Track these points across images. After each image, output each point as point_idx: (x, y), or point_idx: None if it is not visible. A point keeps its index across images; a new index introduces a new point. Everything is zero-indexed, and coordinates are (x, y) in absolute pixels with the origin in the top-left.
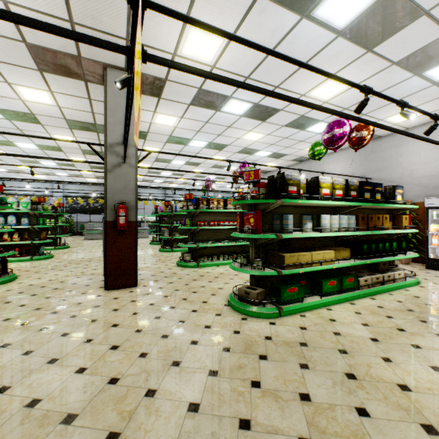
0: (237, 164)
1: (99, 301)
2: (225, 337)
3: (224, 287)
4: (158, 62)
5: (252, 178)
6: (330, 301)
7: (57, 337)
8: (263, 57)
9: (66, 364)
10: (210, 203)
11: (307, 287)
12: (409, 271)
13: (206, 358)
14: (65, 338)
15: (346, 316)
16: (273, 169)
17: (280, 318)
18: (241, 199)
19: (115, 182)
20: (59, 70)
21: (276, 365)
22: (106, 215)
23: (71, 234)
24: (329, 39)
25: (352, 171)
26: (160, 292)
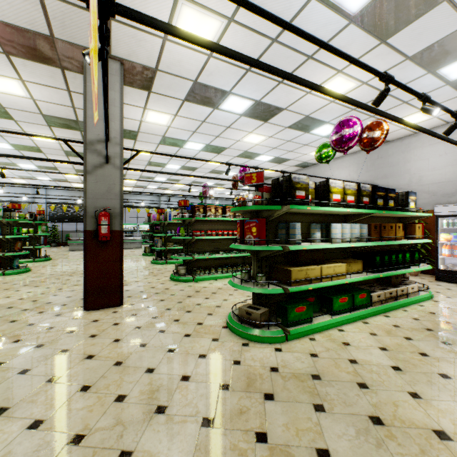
0: (237, 169)
1: (74, 325)
2: (223, 370)
3: (222, 304)
4: (132, 16)
5: (254, 181)
6: (342, 320)
7: (13, 376)
8: (266, 46)
9: (18, 416)
10: (207, 210)
11: (316, 305)
12: (419, 283)
13: (199, 400)
14: (23, 377)
15: (360, 338)
16: (274, 175)
17: (286, 343)
18: (241, 206)
19: (96, 185)
20: (29, 53)
21: (285, 408)
22: (86, 223)
23: (55, 244)
24: (340, 26)
25: (358, 178)
26: (148, 312)
